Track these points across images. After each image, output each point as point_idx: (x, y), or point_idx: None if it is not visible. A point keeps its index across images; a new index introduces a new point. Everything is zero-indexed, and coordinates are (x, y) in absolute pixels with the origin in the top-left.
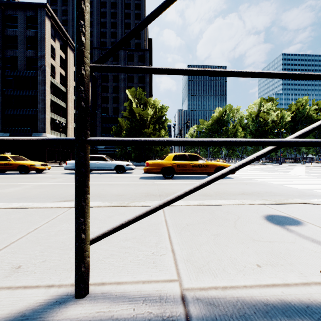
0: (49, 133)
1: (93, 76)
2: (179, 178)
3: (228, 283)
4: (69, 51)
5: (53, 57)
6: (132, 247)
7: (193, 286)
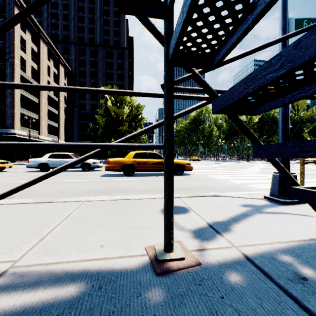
0: (18, 129)
1: (70, 72)
2: (140, 175)
3: (57, 260)
4: (42, 44)
5: (23, 50)
6: (8, 237)
7: (23, 264)
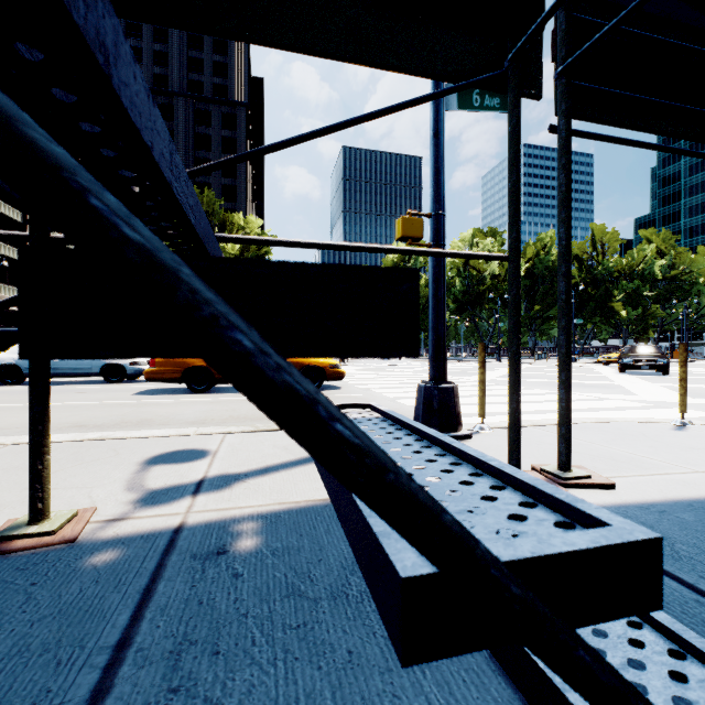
0: None
1: None
2: (226, 391)
3: None
4: None
5: None
6: None
7: None
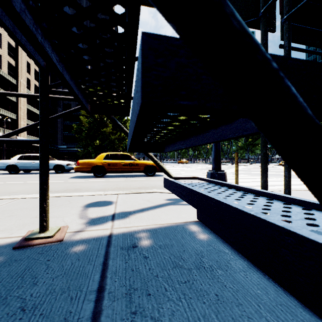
0: None
1: None
2: (111, 177)
3: None
4: None
5: None
6: None
7: None
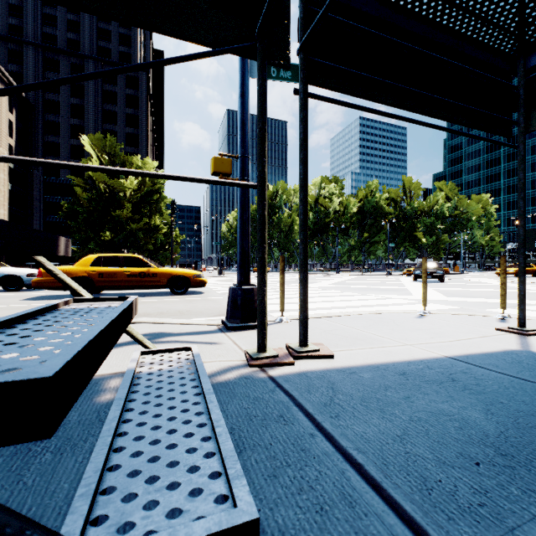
0: None
1: (23, 99)
2: None
3: None
4: None
5: None
6: None
7: None
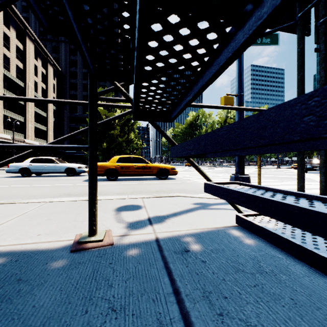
0: (1, 132)
1: (59, 72)
2: (124, 180)
3: None
4: (28, 42)
5: (7, 47)
6: None
7: None
